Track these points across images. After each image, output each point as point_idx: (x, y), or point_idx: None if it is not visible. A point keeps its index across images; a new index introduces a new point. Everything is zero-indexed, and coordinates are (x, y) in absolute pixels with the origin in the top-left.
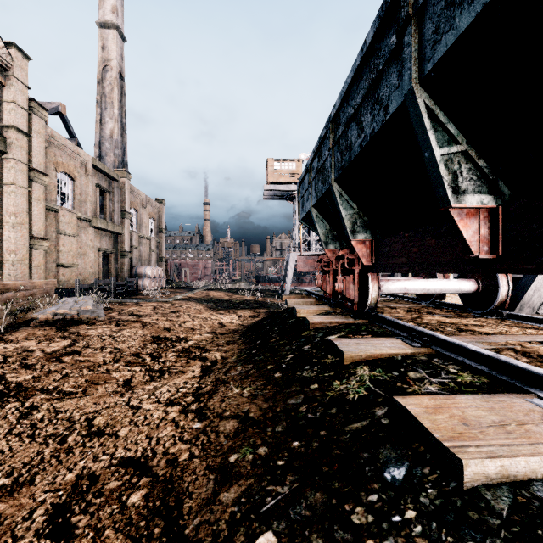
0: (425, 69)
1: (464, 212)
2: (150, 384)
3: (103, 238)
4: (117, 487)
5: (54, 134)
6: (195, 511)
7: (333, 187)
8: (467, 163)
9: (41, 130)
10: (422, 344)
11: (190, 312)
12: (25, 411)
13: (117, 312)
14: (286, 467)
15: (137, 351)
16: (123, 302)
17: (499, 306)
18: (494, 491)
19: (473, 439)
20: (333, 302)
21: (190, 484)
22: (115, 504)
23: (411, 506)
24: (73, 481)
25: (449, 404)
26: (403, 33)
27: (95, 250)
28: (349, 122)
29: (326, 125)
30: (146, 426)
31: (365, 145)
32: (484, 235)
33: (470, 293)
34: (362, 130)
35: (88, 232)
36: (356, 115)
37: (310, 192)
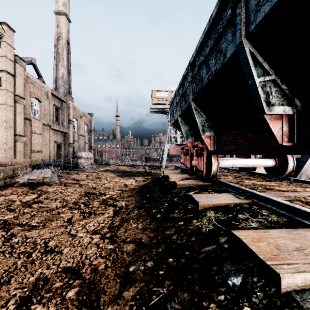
0: (250, 28)
1: (273, 117)
2: (83, 221)
3: (57, 136)
4: (60, 286)
5: (29, 75)
6: (107, 303)
7: (191, 104)
8: (274, 87)
9: (21, 73)
10: (245, 197)
11: (107, 178)
12: (8, 237)
13: (65, 178)
14: (164, 275)
15: (76, 201)
16: (69, 172)
17: (288, 174)
18: (301, 295)
19: (285, 259)
20: (191, 172)
21: (105, 285)
22: (58, 297)
23: (246, 304)
24: (33, 282)
25: (266, 235)
26: (235, 8)
27: (53, 142)
28: (201, 65)
29: (187, 67)
30: (79, 247)
31: (211, 78)
32: (285, 131)
33: (271, 167)
34: (209, 69)
35: (49, 132)
36: (205, 61)
37: (177, 108)
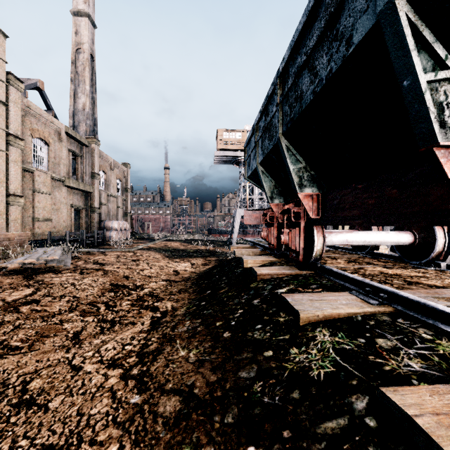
0: None
1: None
2: (99, 338)
3: (75, 196)
4: None
5: (30, 104)
6: None
7: (280, 141)
8: None
9: (17, 100)
10: (381, 302)
11: (149, 261)
12: None
13: (83, 261)
14: None
15: (93, 300)
16: (91, 251)
17: (435, 257)
18: None
19: None
20: (277, 253)
21: None
22: None
23: None
24: None
25: None
26: None
27: (68, 206)
28: (299, 71)
29: (273, 81)
30: (81, 395)
31: (319, 90)
32: None
33: (406, 245)
34: (316, 75)
35: (62, 191)
36: (308, 62)
37: (256, 150)
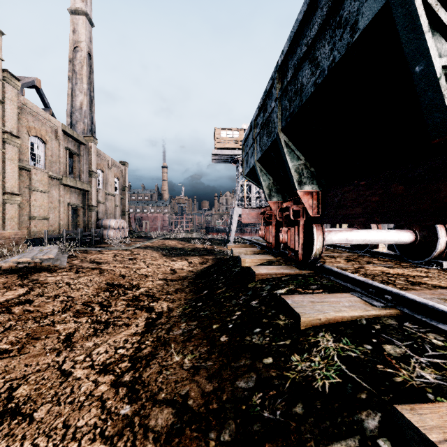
0: None
1: None
2: (91, 340)
3: (72, 195)
4: None
5: (27, 102)
6: None
7: (279, 137)
8: None
9: (14, 97)
10: (386, 304)
11: (146, 259)
12: None
13: (80, 260)
14: None
15: (88, 300)
16: (88, 250)
17: (437, 256)
18: None
19: None
20: (275, 251)
21: None
22: None
23: None
24: None
25: None
26: None
27: (65, 205)
28: (299, 63)
29: (272, 75)
30: (68, 404)
31: (321, 81)
32: None
33: (407, 244)
34: (317, 65)
35: (59, 189)
36: (309, 53)
37: (254, 147)
